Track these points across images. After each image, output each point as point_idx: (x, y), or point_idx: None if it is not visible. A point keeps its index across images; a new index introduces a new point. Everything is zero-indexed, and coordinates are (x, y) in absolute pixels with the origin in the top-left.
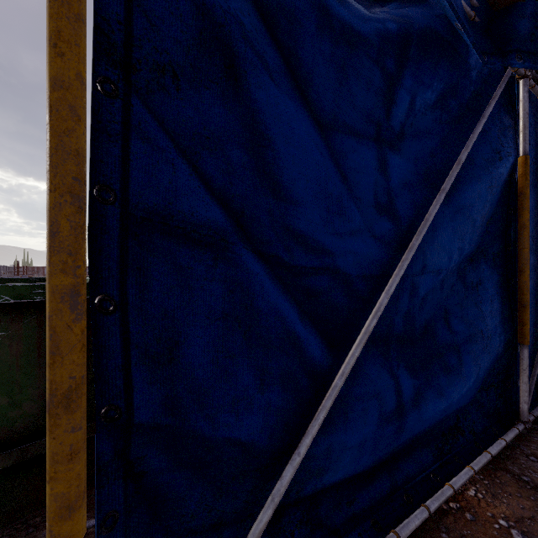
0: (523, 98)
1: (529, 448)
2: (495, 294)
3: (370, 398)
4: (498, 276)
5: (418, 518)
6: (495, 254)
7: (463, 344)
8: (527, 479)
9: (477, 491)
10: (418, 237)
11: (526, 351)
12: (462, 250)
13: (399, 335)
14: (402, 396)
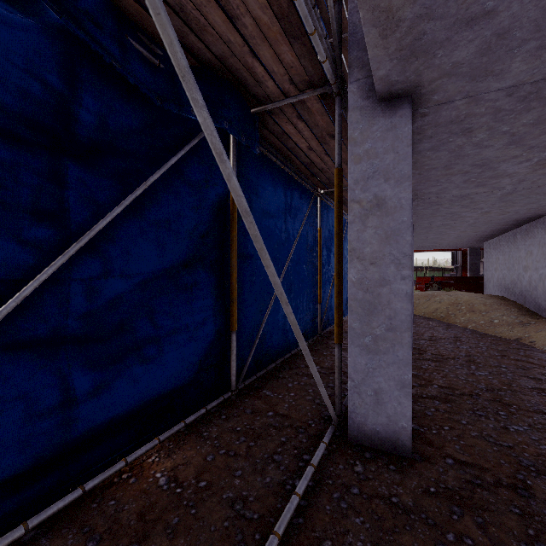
0: (232, 142)
1: (227, 409)
2: (209, 293)
3: (8, 401)
4: (215, 279)
5: (65, 500)
6: (212, 261)
7: (166, 336)
8: (206, 434)
9: (158, 456)
10: (76, 244)
11: (234, 336)
12: (165, 258)
13: (80, 335)
14: (70, 392)
